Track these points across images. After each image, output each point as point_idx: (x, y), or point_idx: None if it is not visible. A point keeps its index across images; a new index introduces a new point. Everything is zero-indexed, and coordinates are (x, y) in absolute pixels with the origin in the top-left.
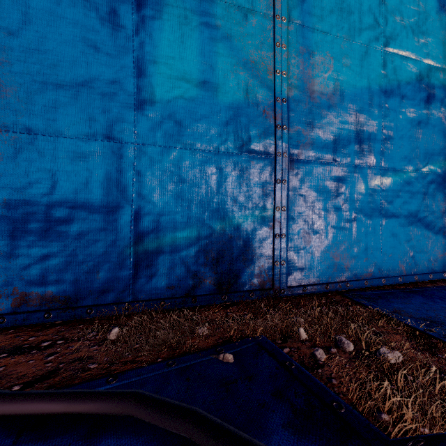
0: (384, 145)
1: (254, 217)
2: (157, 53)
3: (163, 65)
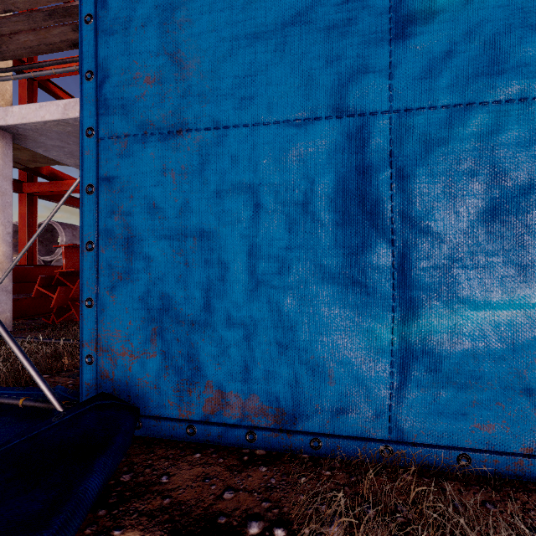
0: None
1: None
2: None
3: None
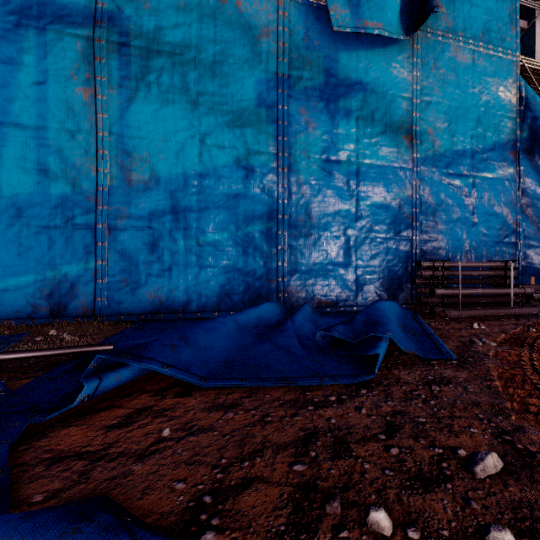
0: (200, 214)
1: (80, 268)
2: (5, 167)
3: (9, 174)
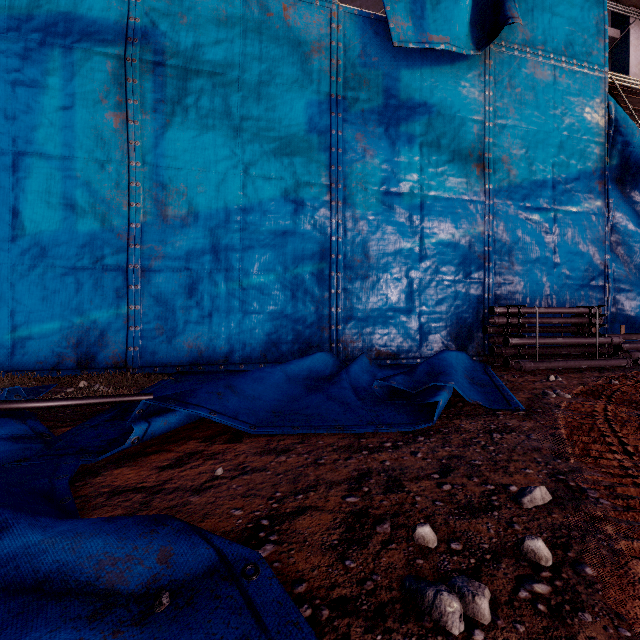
0: (243, 254)
1: (110, 314)
2: (28, 202)
3: (32, 210)
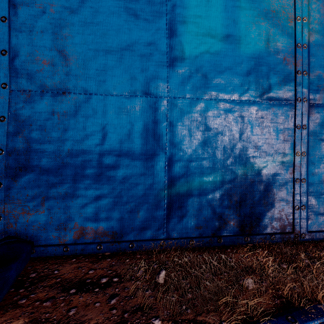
0: None
1: (274, 162)
2: (186, 14)
3: (191, 24)
